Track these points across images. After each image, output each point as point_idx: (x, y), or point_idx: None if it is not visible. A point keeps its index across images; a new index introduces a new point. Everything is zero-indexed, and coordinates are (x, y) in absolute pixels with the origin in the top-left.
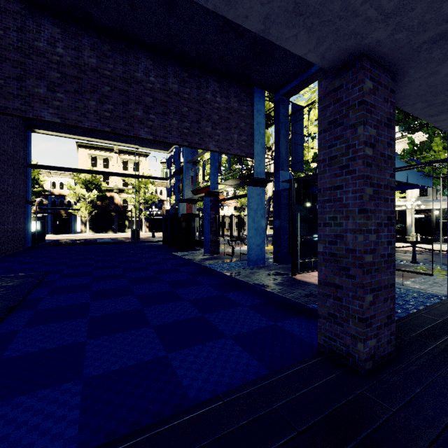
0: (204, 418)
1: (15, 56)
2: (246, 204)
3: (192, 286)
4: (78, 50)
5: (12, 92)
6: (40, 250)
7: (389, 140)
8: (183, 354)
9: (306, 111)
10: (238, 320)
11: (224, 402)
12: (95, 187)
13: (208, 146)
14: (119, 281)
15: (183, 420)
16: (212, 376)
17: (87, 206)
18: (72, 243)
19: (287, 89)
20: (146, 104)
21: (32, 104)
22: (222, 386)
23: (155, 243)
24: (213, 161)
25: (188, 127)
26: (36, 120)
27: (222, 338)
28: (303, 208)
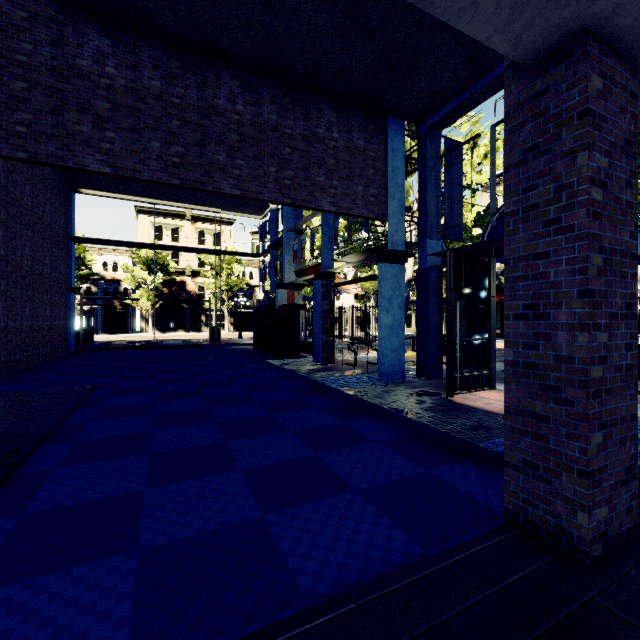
0: (328, 632)
1: (48, 80)
2: (372, 290)
3: (297, 410)
4: (135, 68)
5: (44, 132)
6: (86, 356)
7: (628, 176)
8: (287, 516)
9: (464, 151)
10: (369, 464)
11: (358, 604)
12: (160, 269)
13: (320, 204)
14: (192, 400)
15: (293, 634)
16: (334, 554)
17: (150, 295)
18: (129, 347)
19: (438, 117)
20: (231, 144)
21: (72, 148)
22: (352, 573)
23: (243, 347)
24: (326, 227)
25: (291, 176)
26: (77, 170)
27: (347, 492)
28: (464, 294)
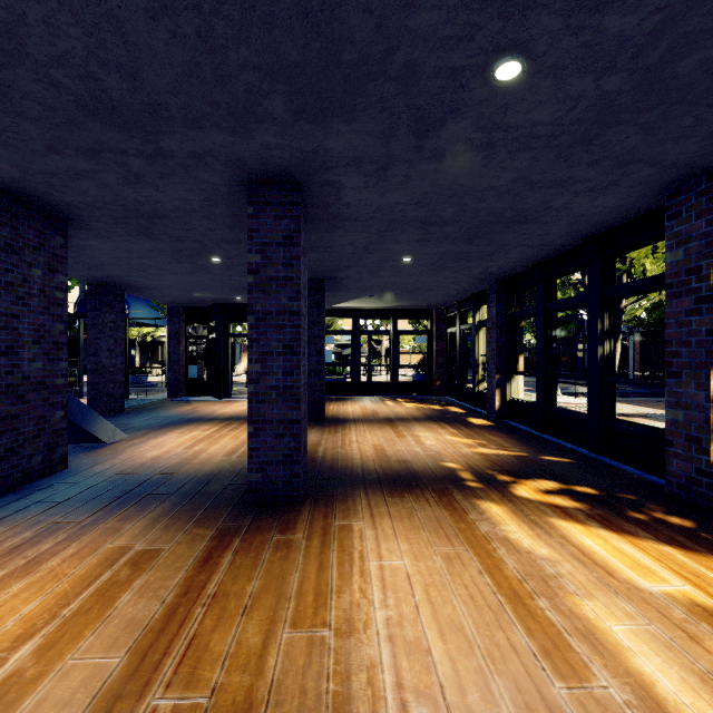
0: None
1: None
2: None
3: None
4: None
5: None
6: None
7: (123, 319)
8: None
9: None
10: None
11: None
12: None
13: None
14: None
15: None
16: None
17: None
18: None
19: None
20: None
21: None
22: None
23: None
24: None
25: None
26: None
27: None
28: None
